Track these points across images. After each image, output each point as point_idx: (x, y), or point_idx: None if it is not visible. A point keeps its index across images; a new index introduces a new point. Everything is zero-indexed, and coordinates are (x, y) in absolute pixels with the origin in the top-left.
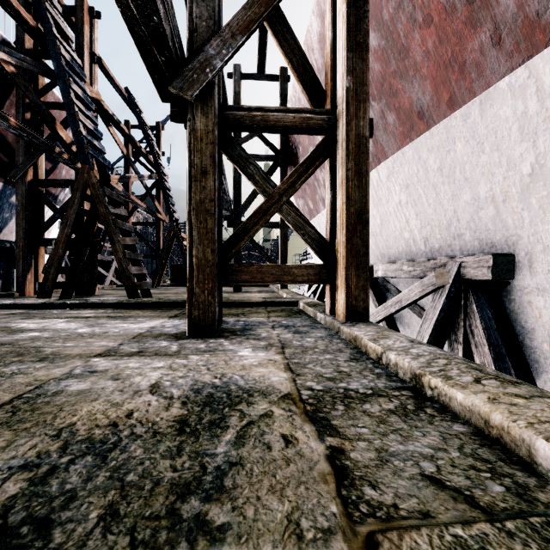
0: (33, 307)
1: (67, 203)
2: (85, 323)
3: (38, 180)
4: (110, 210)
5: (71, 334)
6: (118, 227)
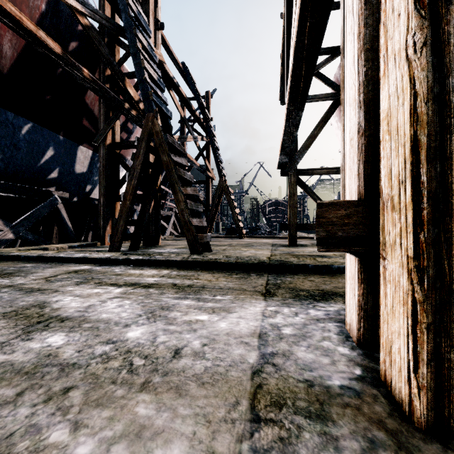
0: (100, 262)
1: (133, 154)
2: (143, 304)
3: (114, 143)
4: (172, 157)
5: (112, 353)
6: (179, 176)
